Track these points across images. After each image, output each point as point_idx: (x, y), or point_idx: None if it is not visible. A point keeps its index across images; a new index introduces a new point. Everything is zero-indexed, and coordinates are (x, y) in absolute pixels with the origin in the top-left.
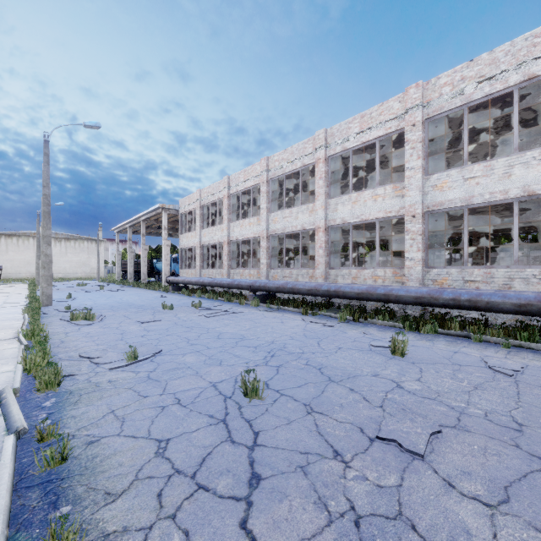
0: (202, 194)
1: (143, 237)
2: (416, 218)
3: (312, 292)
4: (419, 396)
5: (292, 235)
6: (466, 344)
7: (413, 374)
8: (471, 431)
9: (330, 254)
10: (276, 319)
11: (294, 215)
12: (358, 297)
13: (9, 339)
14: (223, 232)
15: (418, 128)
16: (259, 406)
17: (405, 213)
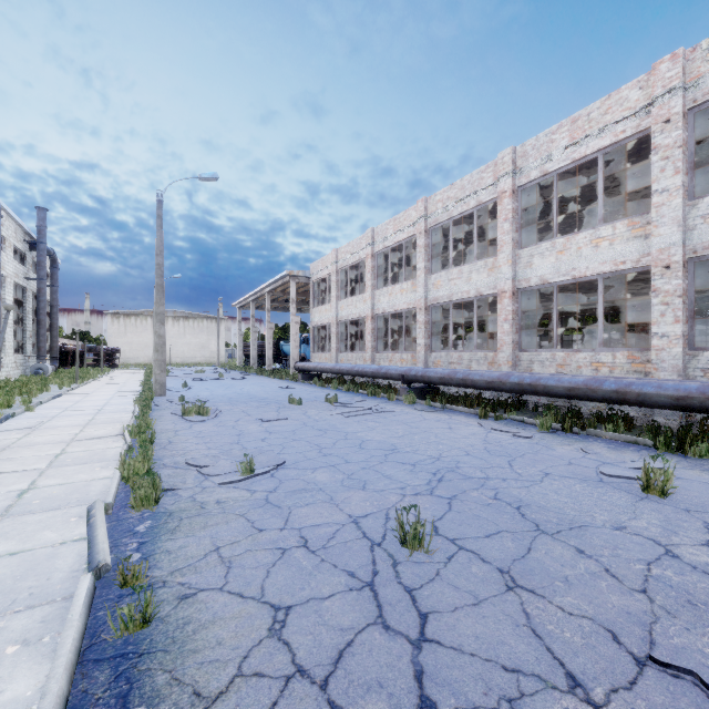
0: (339, 255)
1: (267, 312)
2: (671, 270)
3: (494, 386)
4: None
5: (462, 304)
6: None
7: (694, 533)
8: None
9: (521, 329)
10: (441, 422)
11: (465, 275)
12: (570, 394)
13: (115, 436)
14: (366, 304)
15: (675, 124)
16: (424, 564)
17: (651, 263)
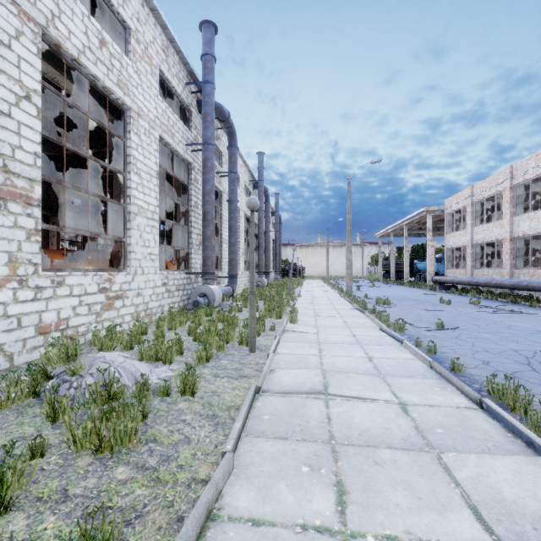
0: (473, 191)
1: (405, 239)
2: None
3: None
4: None
5: None
6: None
7: None
8: None
9: None
10: None
11: None
12: None
13: (352, 309)
14: (503, 229)
15: None
16: None
17: None
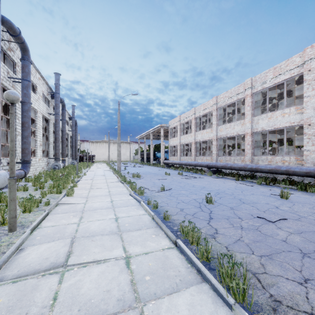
0: (180, 118)
1: (151, 141)
2: (311, 126)
3: (242, 169)
4: (285, 211)
5: (232, 137)
6: None
7: (288, 205)
8: (302, 221)
9: (254, 148)
10: (221, 181)
11: (232, 126)
12: (269, 171)
13: (117, 182)
14: (192, 137)
15: (312, 72)
16: (212, 206)
17: (303, 123)
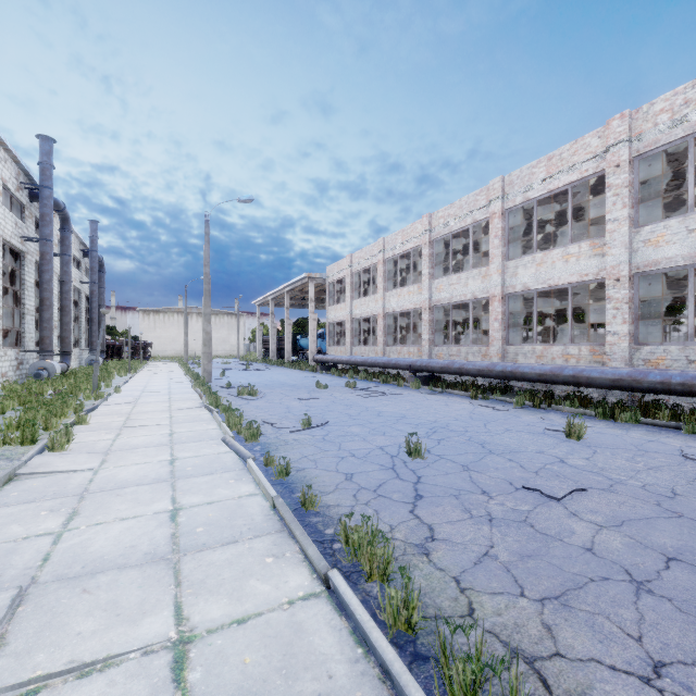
0: (353, 260)
1: (287, 310)
2: (620, 282)
3: (483, 373)
4: (580, 469)
5: (462, 304)
6: (671, 435)
7: (583, 454)
8: (617, 493)
9: (509, 327)
10: (440, 401)
11: (463, 281)
12: (540, 379)
13: (198, 407)
14: (377, 304)
15: (623, 169)
16: (421, 463)
17: (606, 276)
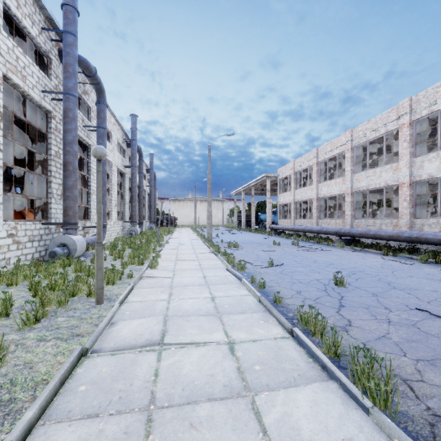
0: (295, 164)
1: (252, 197)
2: None
3: (393, 238)
4: None
5: (377, 190)
6: None
7: None
8: None
9: (416, 205)
10: (359, 256)
11: (377, 174)
12: None
13: (209, 252)
14: (313, 191)
15: None
16: (343, 289)
17: None
